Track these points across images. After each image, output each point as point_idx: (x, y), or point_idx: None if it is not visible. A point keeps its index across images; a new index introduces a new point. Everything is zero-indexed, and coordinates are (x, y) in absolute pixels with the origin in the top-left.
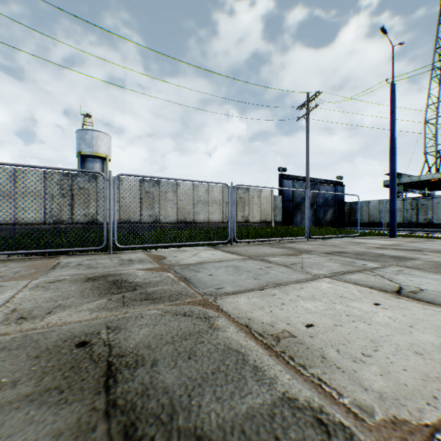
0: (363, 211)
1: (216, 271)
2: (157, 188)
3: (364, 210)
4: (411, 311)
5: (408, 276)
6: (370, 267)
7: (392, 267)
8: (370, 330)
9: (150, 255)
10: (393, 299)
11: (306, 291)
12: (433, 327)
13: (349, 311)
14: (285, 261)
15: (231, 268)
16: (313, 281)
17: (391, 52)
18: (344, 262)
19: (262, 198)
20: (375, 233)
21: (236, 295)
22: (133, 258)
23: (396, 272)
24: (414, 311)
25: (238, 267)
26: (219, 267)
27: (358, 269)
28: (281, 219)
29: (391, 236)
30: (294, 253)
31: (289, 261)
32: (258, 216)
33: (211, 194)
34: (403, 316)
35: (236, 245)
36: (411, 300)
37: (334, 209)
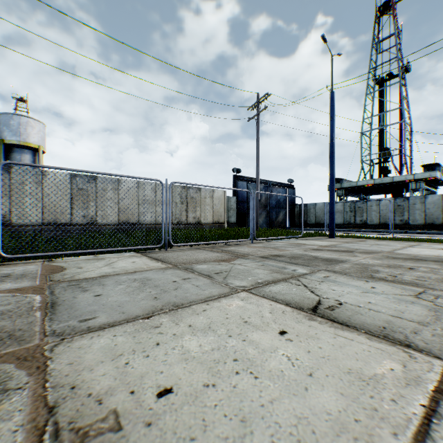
0: (311, 212)
1: (111, 289)
2: (93, 185)
3: (312, 212)
4: (321, 341)
5: (332, 284)
6: (299, 273)
7: (320, 273)
8: (252, 391)
9: (48, 266)
10: (305, 321)
11: (206, 315)
12: (339, 372)
13: (243, 349)
14: (212, 269)
15: (138, 282)
16: (226, 298)
17: (331, 60)
18: (276, 268)
19: (215, 199)
20: (318, 234)
21: (99, 333)
22: (17, 271)
23: (322, 279)
24: (323, 342)
25: (148, 280)
26: (122, 282)
27: (285, 277)
28: (235, 220)
29: (331, 236)
30: (229, 259)
31: (216, 269)
32: (210, 217)
33: (159, 193)
34: (308, 353)
35: (172, 250)
36: (325, 322)
37: (286, 210)
